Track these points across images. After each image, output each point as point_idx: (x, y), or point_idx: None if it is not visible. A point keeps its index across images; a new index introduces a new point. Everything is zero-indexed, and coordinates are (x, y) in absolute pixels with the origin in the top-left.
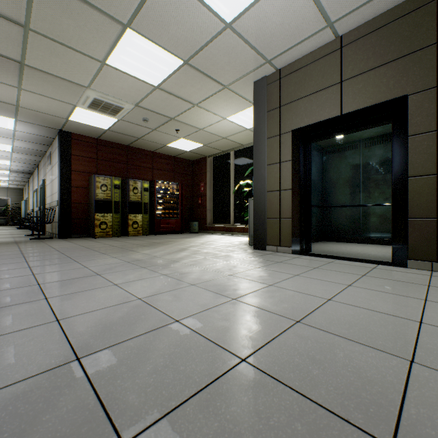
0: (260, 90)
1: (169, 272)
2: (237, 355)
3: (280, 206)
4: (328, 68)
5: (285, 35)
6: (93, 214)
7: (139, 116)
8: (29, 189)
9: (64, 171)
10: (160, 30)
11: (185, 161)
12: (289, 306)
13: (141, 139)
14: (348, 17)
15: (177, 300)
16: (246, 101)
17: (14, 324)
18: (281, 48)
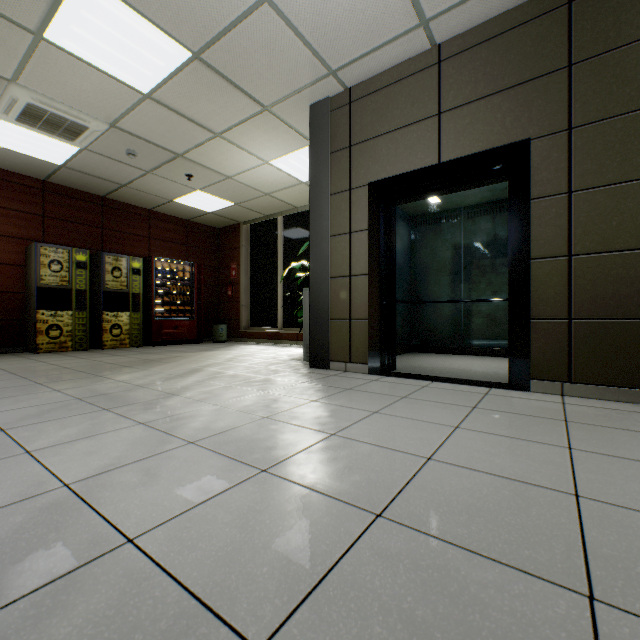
0: (320, 119)
1: (154, 416)
2: (247, 636)
3: (350, 300)
4: (420, 91)
5: (357, 31)
6: (34, 312)
7: (119, 146)
8: None
9: None
10: None
11: (206, 229)
12: (364, 480)
13: (127, 188)
14: (449, 14)
15: (149, 481)
16: (300, 136)
17: None
18: (352, 52)
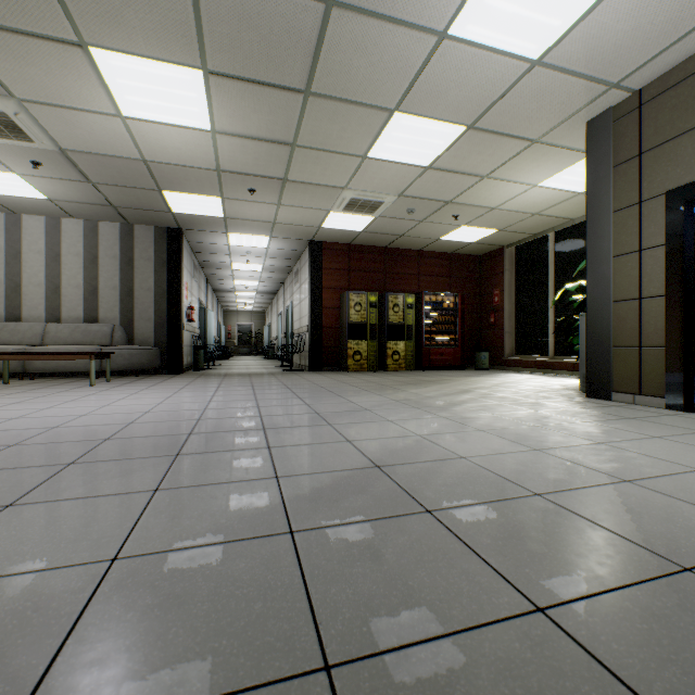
0: (599, 133)
1: (448, 414)
2: (531, 490)
3: (639, 325)
4: None
5: (644, 40)
6: (345, 341)
7: (402, 208)
8: (273, 312)
9: (314, 290)
10: (435, 101)
11: (468, 258)
12: (620, 467)
13: (403, 237)
14: None
15: (461, 441)
16: (574, 152)
17: (316, 438)
18: (639, 59)
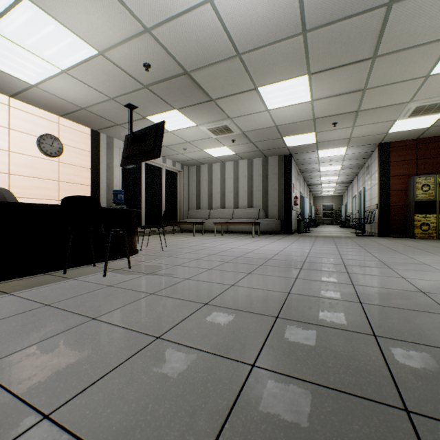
0: None
1: None
2: None
3: None
4: None
5: None
6: (411, 215)
7: None
8: (348, 196)
9: (382, 178)
10: None
11: None
12: None
13: None
14: None
15: None
16: None
17: (378, 273)
18: None
